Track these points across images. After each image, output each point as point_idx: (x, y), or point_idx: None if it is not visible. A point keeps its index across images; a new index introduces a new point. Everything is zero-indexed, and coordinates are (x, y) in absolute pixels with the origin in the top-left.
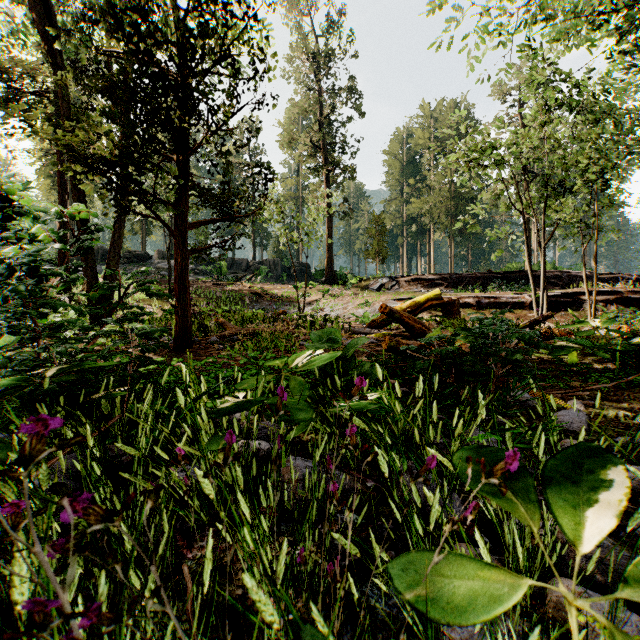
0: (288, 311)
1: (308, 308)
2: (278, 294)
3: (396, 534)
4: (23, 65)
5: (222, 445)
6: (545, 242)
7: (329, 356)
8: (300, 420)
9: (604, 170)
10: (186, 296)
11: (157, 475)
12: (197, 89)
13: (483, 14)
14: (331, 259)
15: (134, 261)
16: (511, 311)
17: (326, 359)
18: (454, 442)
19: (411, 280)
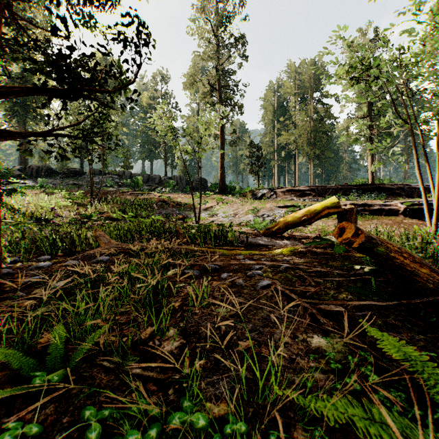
0: (188, 215)
1: (205, 213)
2: (181, 202)
3: None
4: None
5: None
6: None
7: None
8: None
9: None
10: None
11: None
12: None
13: None
14: (223, 175)
15: (71, 176)
16: None
17: None
18: None
19: (286, 191)
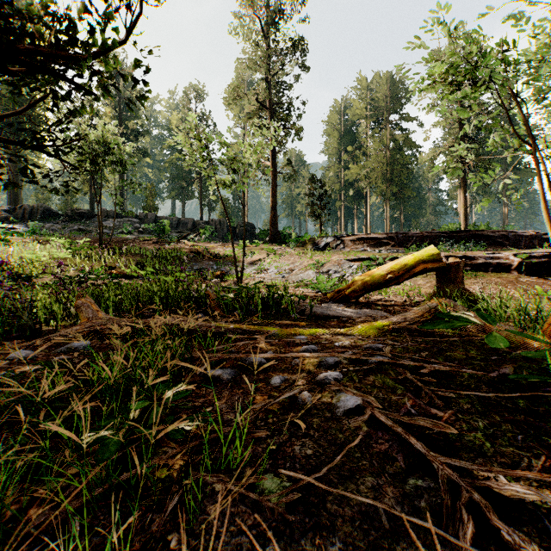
0: (229, 271)
1: (251, 268)
2: (220, 253)
3: None
4: None
5: None
6: None
7: None
8: None
9: None
10: None
11: None
12: None
13: None
14: (275, 218)
15: (76, 219)
16: None
17: None
18: None
19: (357, 239)
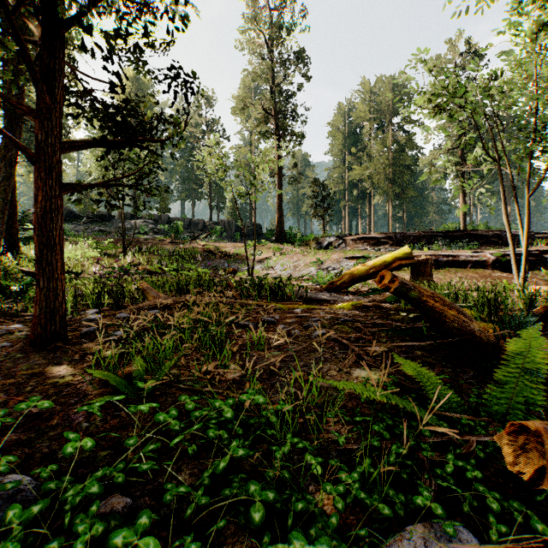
0: (239, 268)
1: (259, 266)
2: (230, 252)
3: None
4: None
5: None
6: (529, 193)
7: None
8: None
9: None
10: (53, 256)
11: None
12: None
13: None
14: (281, 219)
15: (97, 221)
16: None
17: None
18: None
19: (357, 239)
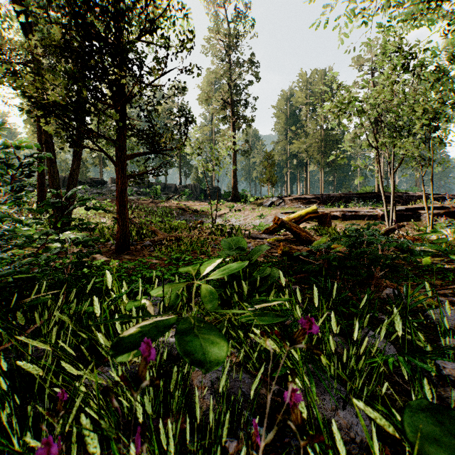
0: (204, 221)
1: (219, 219)
2: (197, 209)
3: (305, 454)
4: (11, 42)
5: (132, 356)
6: (394, 170)
7: (235, 265)
8: (203, 359)
9: (440, 116)
10: (125, 210)
11: (77, 376)
12: (131, 49)
13: (348, 2)
14: (235, 184)
15: (94, 185)
16: (382, 223)
17: (233, 268)
18: (351, 346)
19: (293, 199)
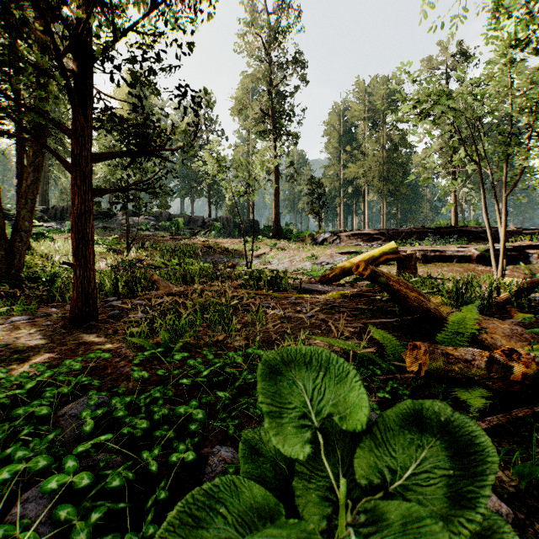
0: (238, 263)
1: (257, 261)
2: (229, 247)
3: None
4: None
5: None
6: (507, 192)
7: None
8: None
9: None
10: (87, 250)
11: None
12: None
13: None
14: (278, 216)
15: (100, 218)
16: None
17: None
18: None
19: (351, 235)
